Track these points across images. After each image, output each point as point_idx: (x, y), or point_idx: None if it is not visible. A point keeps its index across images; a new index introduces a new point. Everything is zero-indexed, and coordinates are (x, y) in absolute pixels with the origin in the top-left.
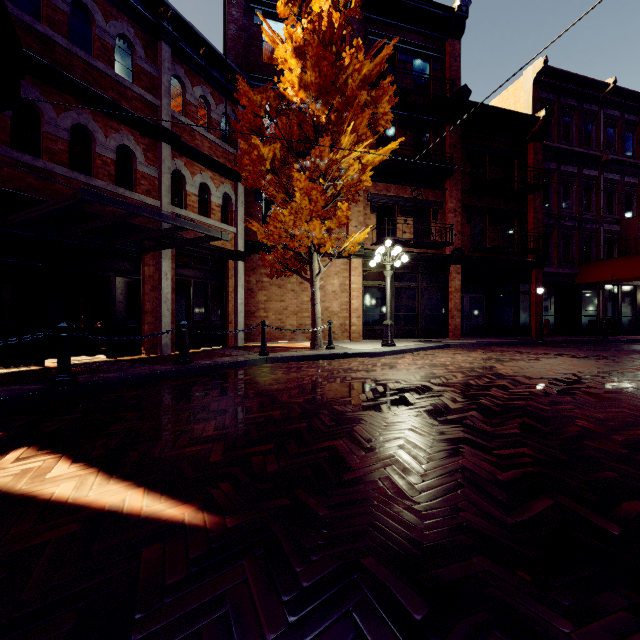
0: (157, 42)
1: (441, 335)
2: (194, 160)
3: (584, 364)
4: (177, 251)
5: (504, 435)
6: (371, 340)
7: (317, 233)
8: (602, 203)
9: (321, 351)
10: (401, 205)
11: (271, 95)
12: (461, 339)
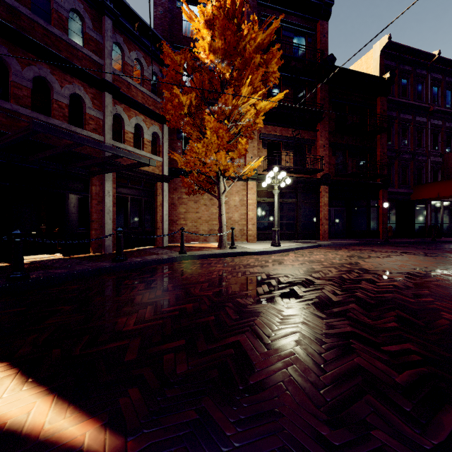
0: (102, 16)
1: (314, 237)
2: (130, 107)
3: (426, 260)
4: (117, 175)
5: (386, 329)
6: (263, 241)
7: (223, 161)
8: (430, 141)
9: (226, 250)
10: (284, 142)
11: (188, 56)
12: (328, 240)
